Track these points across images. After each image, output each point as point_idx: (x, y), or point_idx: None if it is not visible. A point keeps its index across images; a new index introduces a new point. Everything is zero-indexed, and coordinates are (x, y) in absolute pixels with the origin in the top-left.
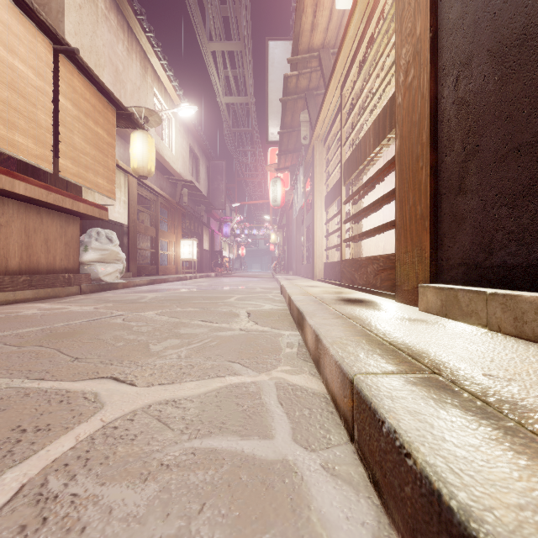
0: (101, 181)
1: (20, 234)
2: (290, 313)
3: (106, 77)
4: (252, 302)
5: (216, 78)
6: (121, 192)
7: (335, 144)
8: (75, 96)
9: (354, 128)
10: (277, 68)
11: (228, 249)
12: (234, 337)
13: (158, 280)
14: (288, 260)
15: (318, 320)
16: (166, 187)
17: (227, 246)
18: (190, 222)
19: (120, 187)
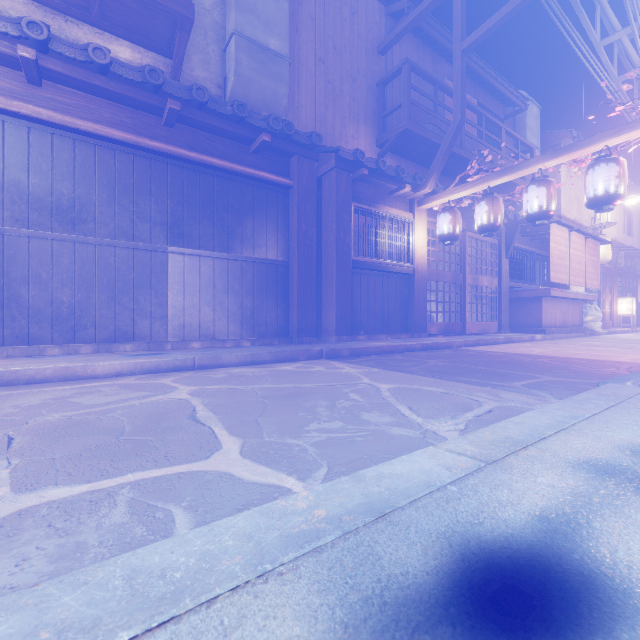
0: (595, 283)
1: (571, 312)
2: None
3: (573, 209)
4: None
5: None
6: None
7: None
8: (589, 250)
9: None
10: None
11: None
12: None
13: (611, 332)
14: None
15: None
16: None
17: None
18: (624, 280)
19: None
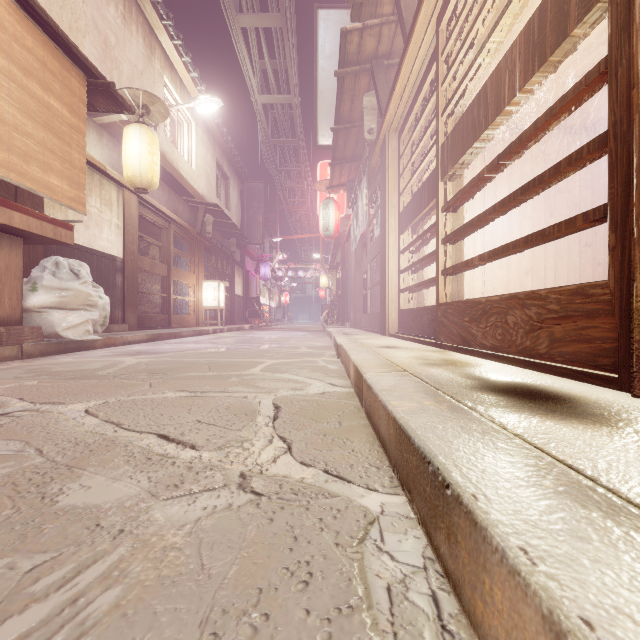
0: (57, 183)
1: None
2: (362, 407)
3: (88, 48)
4: (290, 375)
5: (249, 68)
6: (112, 211)
7: (420, 127)
8: (1, 35)
9: (468, 70)
10: (330, 46)
11: (267, 295)
12: (202, 539)
13: (165, 335)
14: (344, 308)
15: (637, 637)
16: (182, 212)
17: (266, 292)
18: (216, 259)
19: (111, 205)
